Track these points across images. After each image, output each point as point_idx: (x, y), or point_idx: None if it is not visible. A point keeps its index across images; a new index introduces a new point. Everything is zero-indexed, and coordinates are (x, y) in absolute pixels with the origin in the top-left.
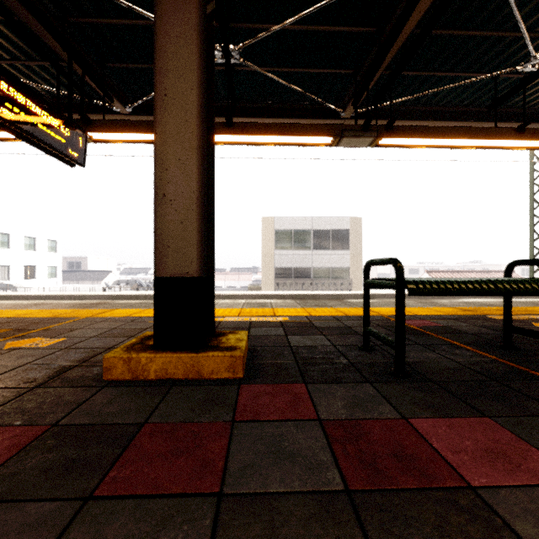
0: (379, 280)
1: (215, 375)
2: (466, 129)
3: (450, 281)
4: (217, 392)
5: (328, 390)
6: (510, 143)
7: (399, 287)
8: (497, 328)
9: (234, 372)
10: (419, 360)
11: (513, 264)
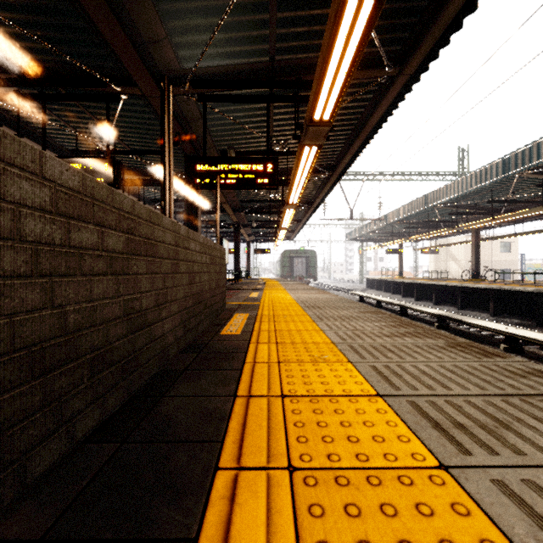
0: None
1: None
2: None
3: None
4: None
5: None
6: None
7: None
8: None
9: None
10: None
11: None
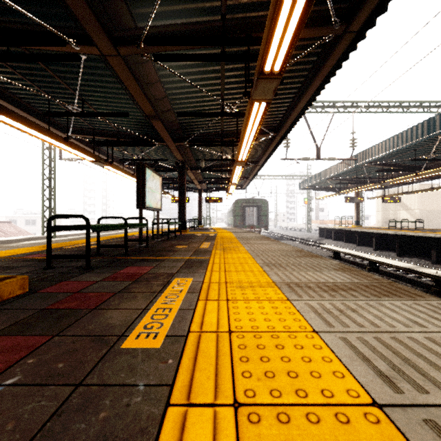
0: (68, 226)
1: (12, 295)
2: (39, 126)
3: (101, 225)
4: (34, 297)
5: (79, 278)
6: (59, 144)
7: (89, 228)
8: (80, 251)
9: (24, 289)
10: (82, 264)
11: (101, 218)
